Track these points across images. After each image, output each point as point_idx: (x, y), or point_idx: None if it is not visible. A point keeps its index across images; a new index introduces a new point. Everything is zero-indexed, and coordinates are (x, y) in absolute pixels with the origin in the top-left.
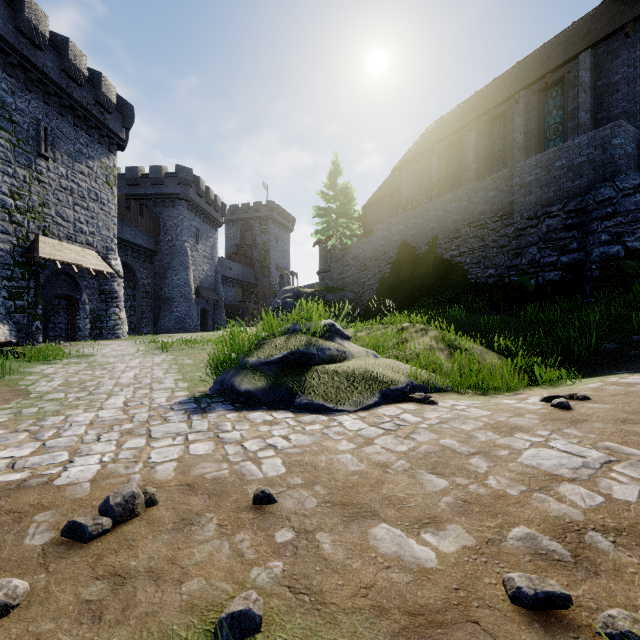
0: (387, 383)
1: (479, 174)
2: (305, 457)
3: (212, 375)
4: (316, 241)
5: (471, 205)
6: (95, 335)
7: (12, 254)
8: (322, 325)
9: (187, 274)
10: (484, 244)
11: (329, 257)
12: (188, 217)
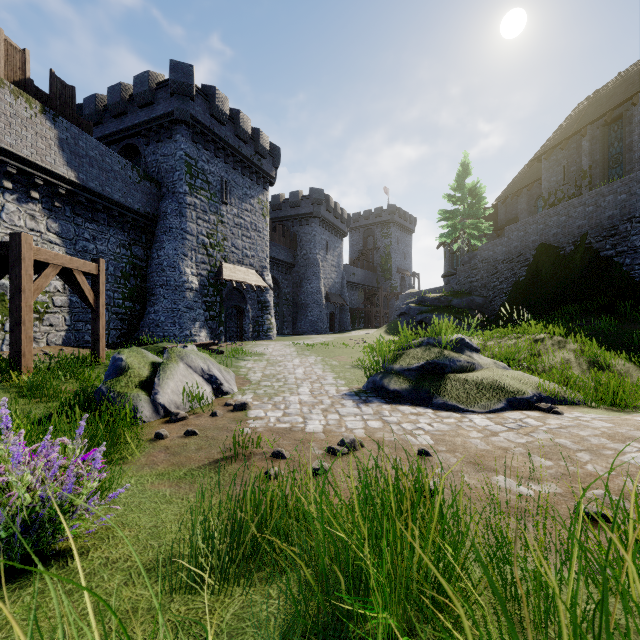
0: (513, 393)
1: None
2: (446, 437)
3: (359, 375)
4: (440, 243)
5: (632, 197)
6: (255, 336)
7: (208, 278)
8: (453, 340)
9: (319, 283)
10: None
11: (454, 258)
12: (319, 232)
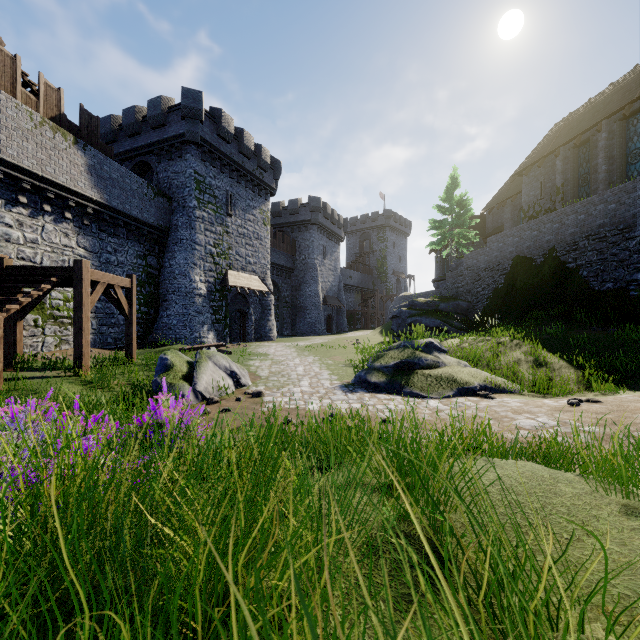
0: (463, 384)
1: (611, 175)
2: (405, 413)
3: (349, 372)
4: (432, 248)
5: (589, 218)
6: (257, 338)
7: (214, 284)
8: (423, 343)
9: (316, 286)
10: (602, 257)
11: (445, 263)
12: (317, 238)
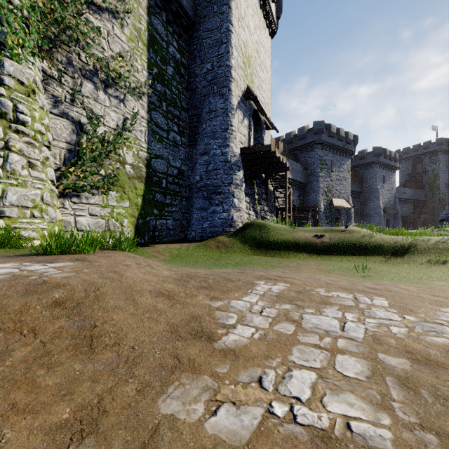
0: None
1: None
2: None
3: None
4: None
5: None
6: None
7: (326, 206)
8: (448, 229)
9: (378, 202)
10: None
11: None
12: (379, 172)
